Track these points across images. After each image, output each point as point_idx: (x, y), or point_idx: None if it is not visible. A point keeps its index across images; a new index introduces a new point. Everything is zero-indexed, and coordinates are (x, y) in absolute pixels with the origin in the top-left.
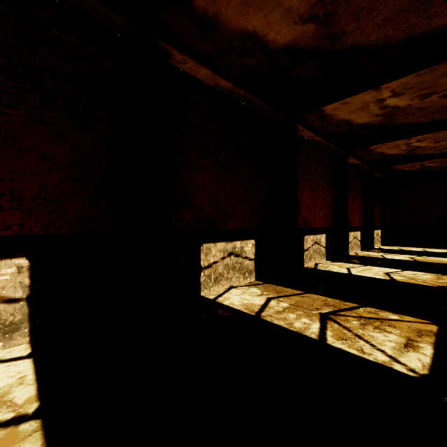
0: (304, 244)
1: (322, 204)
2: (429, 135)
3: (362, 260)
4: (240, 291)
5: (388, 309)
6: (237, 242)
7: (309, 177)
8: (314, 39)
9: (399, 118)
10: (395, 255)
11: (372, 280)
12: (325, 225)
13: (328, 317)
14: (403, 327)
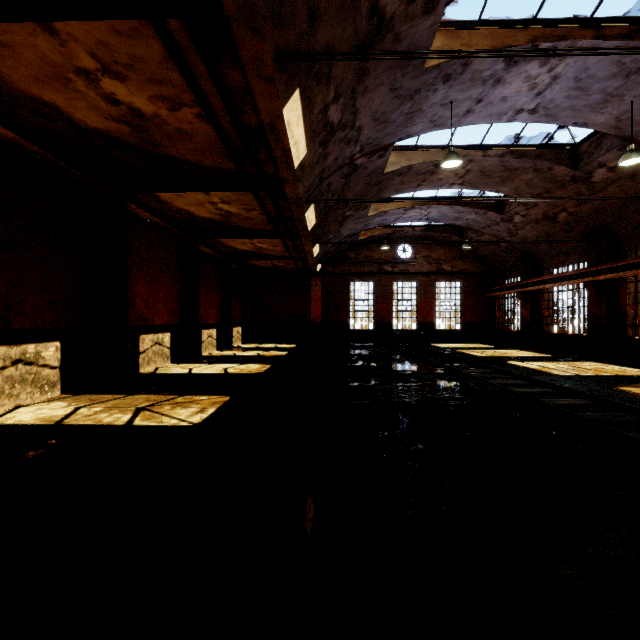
0: (141, 346)
1: (166, 298)
2: (266, 239)
3: (212, 359)
4: (34, 408)
5: (204, 394)
6: (29, 346)
7: (147, 264)
8: (132, 137)
9: (236, 221)
10: (247, 352)
11: (208, 375)
12: (171, 322)
13: (144, 409)
14: (206, 402)
